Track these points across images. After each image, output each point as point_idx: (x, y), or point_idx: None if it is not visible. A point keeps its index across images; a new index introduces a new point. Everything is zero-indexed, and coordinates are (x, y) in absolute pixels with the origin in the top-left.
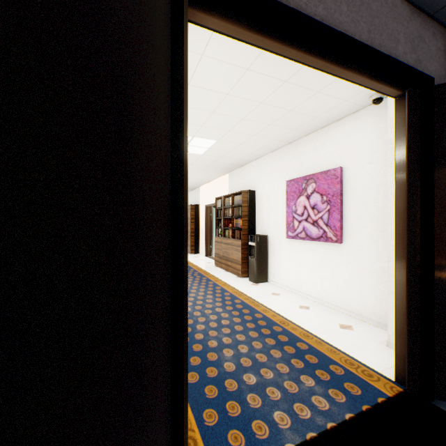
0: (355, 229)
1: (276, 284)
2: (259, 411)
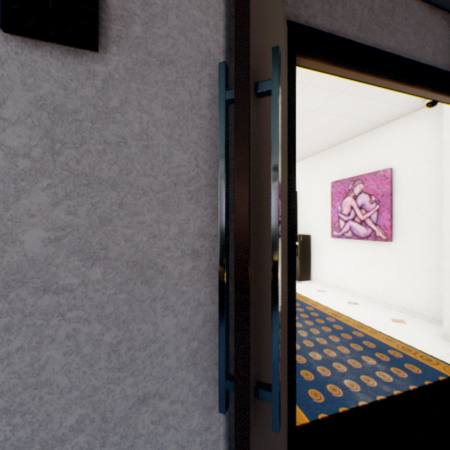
0: (407, 228)
1: (319, 282)
2: (330, 378)
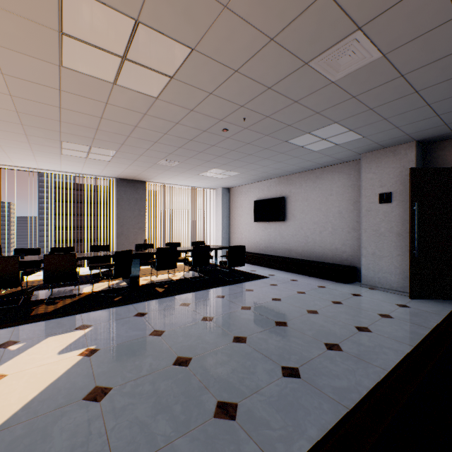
0: None
1: None
2: None
